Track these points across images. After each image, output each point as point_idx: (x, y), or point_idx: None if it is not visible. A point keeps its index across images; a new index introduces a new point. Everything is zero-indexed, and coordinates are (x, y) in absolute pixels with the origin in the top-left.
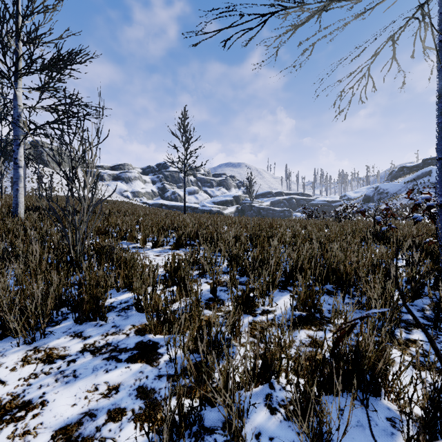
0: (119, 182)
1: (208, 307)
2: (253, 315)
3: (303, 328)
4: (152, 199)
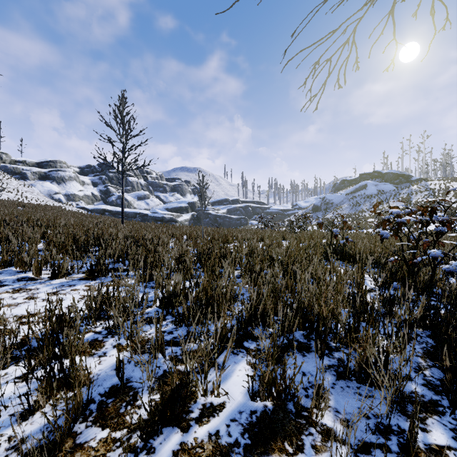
0: (48, 182)
1: (101, 417)
2: (184, 428)
3: (271, 450)
4: (92, 204)
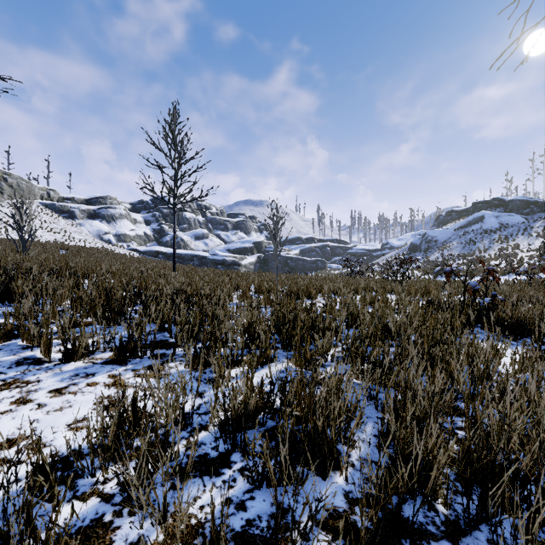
0: (98, 221)
1: None
2: None
3: None
4: (145, 245)
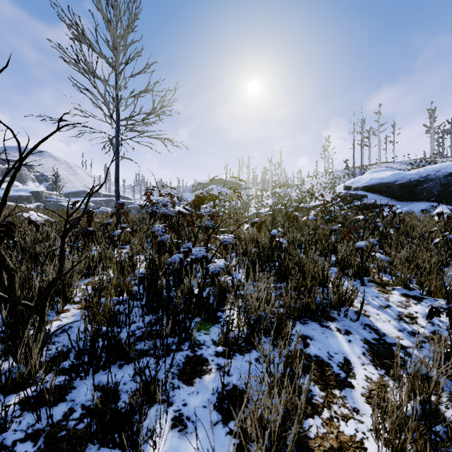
0: None
1: None
2: None
3: None
4: None
